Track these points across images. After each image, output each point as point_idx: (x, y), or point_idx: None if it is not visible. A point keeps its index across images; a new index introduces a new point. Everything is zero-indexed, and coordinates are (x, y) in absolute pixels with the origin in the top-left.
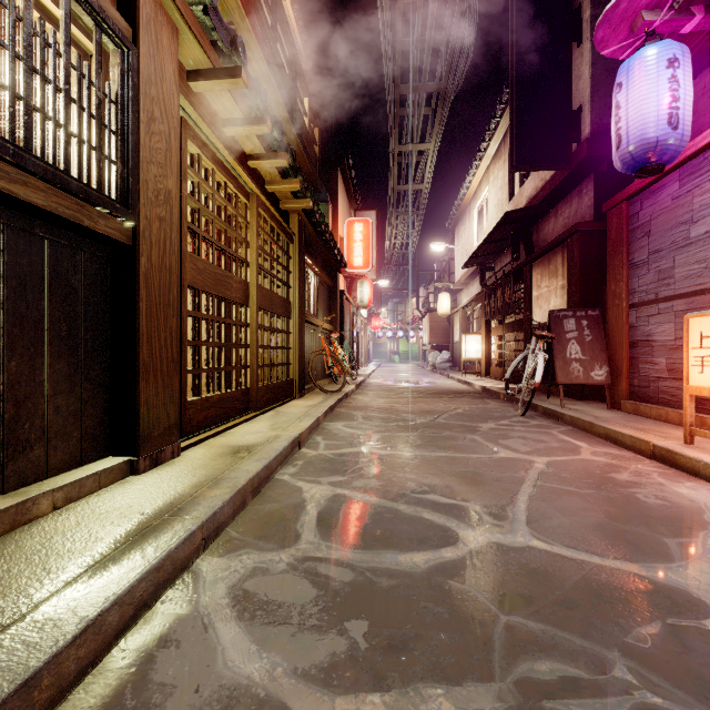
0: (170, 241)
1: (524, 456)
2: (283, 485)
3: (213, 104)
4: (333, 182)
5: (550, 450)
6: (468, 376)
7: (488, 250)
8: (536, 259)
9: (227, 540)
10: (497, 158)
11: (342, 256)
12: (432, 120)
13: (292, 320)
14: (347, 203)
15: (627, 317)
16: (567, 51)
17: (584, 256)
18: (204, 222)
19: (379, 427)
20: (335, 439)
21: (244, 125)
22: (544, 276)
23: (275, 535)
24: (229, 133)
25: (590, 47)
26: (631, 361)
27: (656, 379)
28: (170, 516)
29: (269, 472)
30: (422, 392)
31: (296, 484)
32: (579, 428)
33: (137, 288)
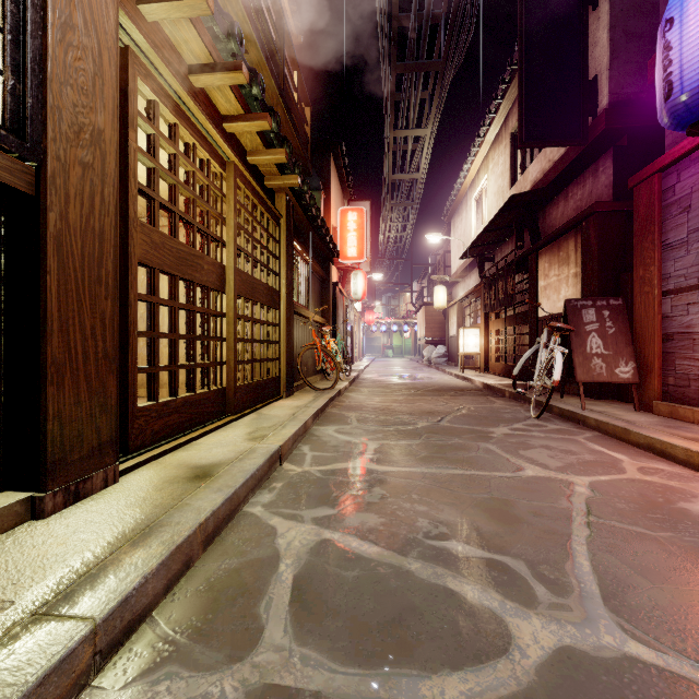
0: (101, 197)
1: (557, 475)
2: (251, 523)
3: (175, 43)
4: (325, 169)
5: (587, 466)
6: (466, 371)
7: (488, 239)
8: (543, 246)
9: (146, 643)
10: (497, 143)
11: (334, 245)
12: (428, 104)
13: (278, 310)
14: (341, 193)
15: (659, 306)
16: (582, 15)
17: (602, 240)
18: (180, 201)
19: (377, 433)
20: (325, 450)
21: (214, 72)
22: (552, 264)
23: (224, 629)
24: (197, 83)
25: (609, 8)
26: (665, 356)
27: (698, 378)
28: (43, 614)
29: (233, 504)
30: (419, 388)
31: (270, 521)
32: (609, 435)
33: (41, 256)
